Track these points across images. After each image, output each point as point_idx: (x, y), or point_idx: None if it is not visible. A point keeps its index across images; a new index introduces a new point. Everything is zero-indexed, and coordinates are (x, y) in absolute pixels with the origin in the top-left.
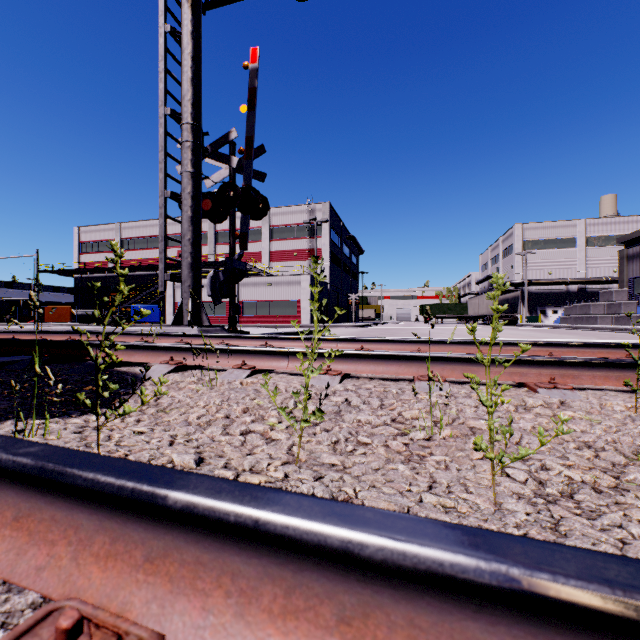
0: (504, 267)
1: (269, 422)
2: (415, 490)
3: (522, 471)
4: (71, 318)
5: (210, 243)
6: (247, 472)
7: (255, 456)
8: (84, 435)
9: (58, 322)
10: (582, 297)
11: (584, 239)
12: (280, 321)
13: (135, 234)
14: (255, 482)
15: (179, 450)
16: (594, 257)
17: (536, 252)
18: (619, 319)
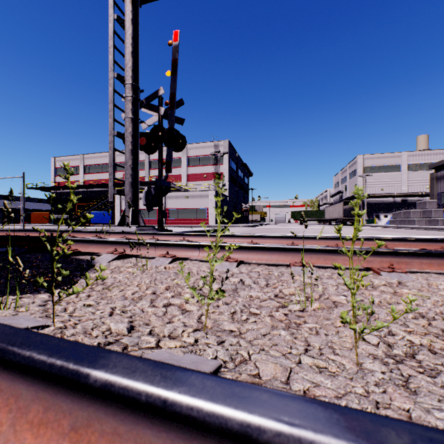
0: (350, 185)
1: (184, 297)
2: (295, 353)
3: (374, 336)
4: (49, 220)
5: (146, 168)
6: (166, 338)
7: (173, 324)
8: (46, 307)
9: (40, 223)
10: (404, 206)
11: (406, 165)
12: (194, 223)
13: (94, 162)
14: (172, 347)
15: (116, 320)
16: (413, 178)
17: (372, 175)
18: (431, 221)
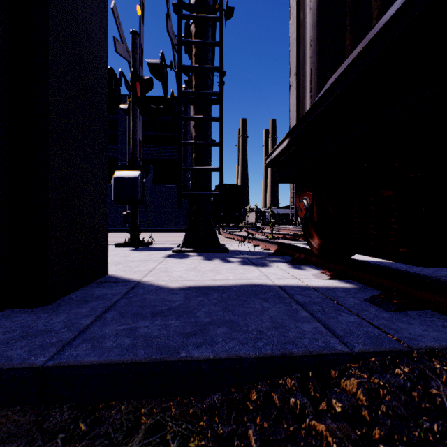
0: None
1: None
2: None
3: None
4: None
5: None
6: None
7: None
8: None
9: None
10: None
11: None
12: None
13: None
14: None
15: None
16: None
17: None
18: None
